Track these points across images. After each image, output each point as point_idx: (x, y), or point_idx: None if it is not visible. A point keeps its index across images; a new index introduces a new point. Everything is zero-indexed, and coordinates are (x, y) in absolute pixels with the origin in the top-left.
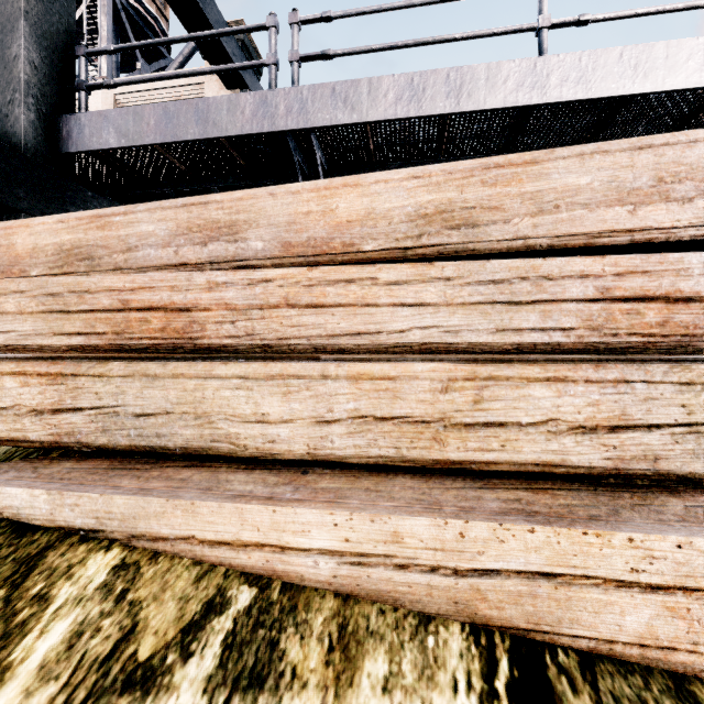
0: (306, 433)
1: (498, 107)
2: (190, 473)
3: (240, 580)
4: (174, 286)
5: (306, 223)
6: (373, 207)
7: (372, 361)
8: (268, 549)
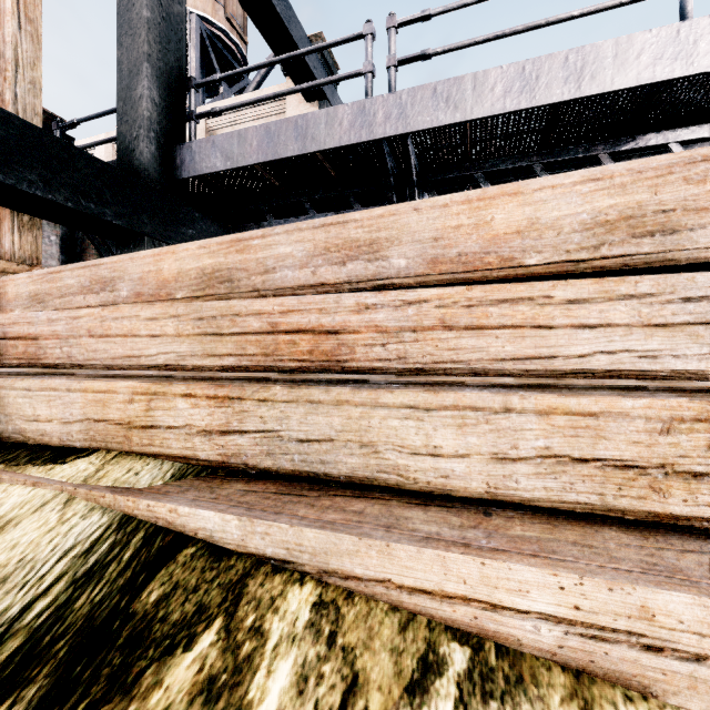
0: (485, 470)
1: (630, 86)
2: (362, 505)
3: (447, 635)
4: (322, 309)
5: (455, 238)
6: (537, 216)
7: (549, 390)
8: (477, 605)
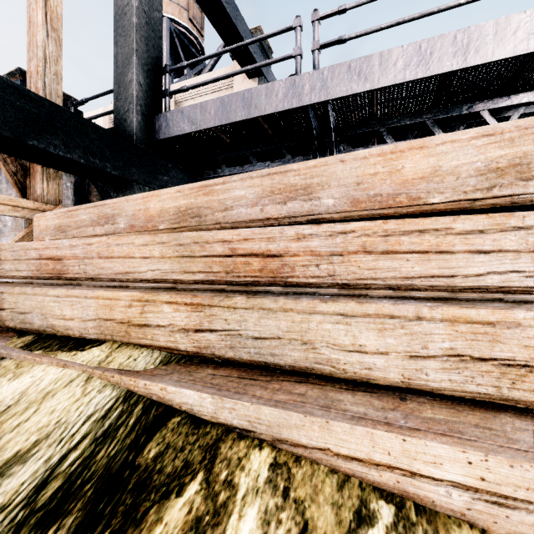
0: (400, 365)
1: (507, 57)
2: (304, 389)
3: (375, 494)
4: (269, 238)
5: (373, 183)
6: (439, 165)
7: (451, 302)
8: (399, 472)
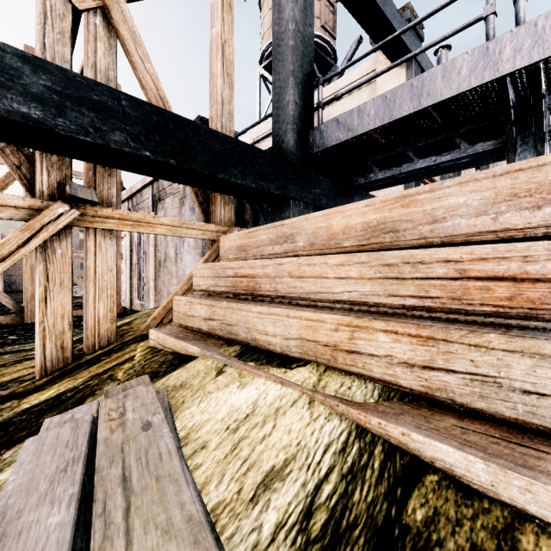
0: None
1: None
2: None
3: None
4: (526, 256)
5: None
6: None
7: None
8: None
